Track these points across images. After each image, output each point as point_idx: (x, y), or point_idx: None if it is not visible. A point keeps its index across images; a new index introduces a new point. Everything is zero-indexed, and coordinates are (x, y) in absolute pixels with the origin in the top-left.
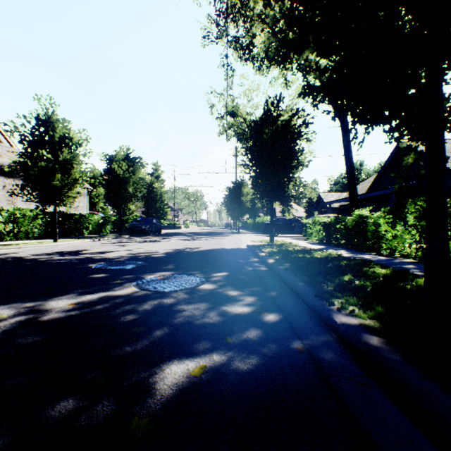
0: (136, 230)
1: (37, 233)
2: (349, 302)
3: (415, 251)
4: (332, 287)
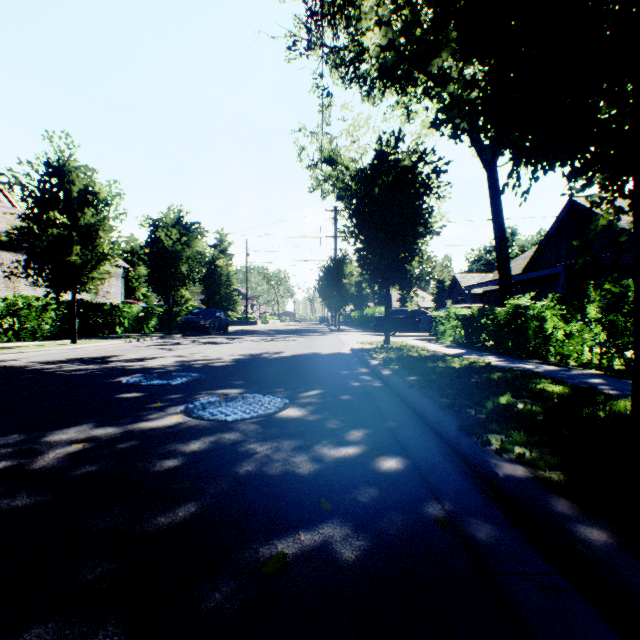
0: (191, 326)
1: (48, 331)
2: (513, 440)
3: (600, 357)
4: (484, 415)
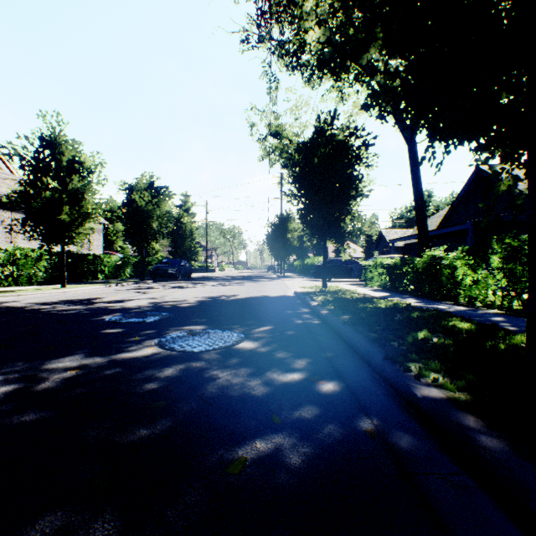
0: (161, 273)
1: (42, 277)
2: (429, 367)
3: (501, 299)
4: (405, 347)
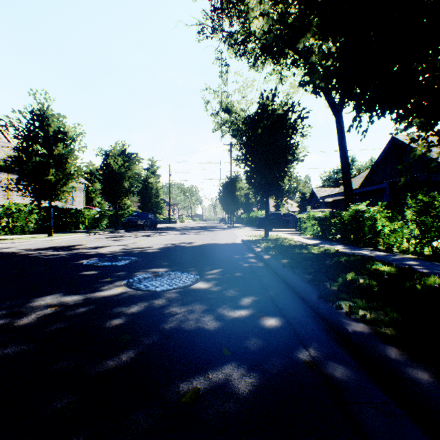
0: (131, 224)
1: (33, 228)
2: (357, 305)
3: (415, 246)
4: (336, 287)
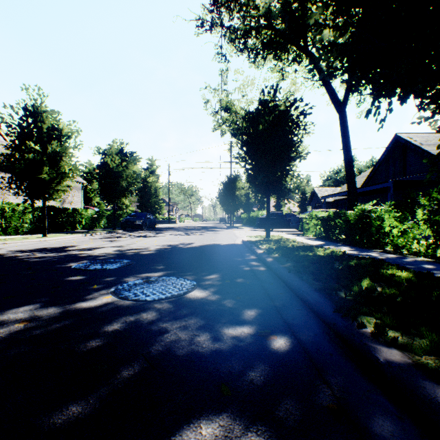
0: (130, 224)
1: (27, 228)
2: (383, 323)
3: (428, 248)
4: (352, 297)
